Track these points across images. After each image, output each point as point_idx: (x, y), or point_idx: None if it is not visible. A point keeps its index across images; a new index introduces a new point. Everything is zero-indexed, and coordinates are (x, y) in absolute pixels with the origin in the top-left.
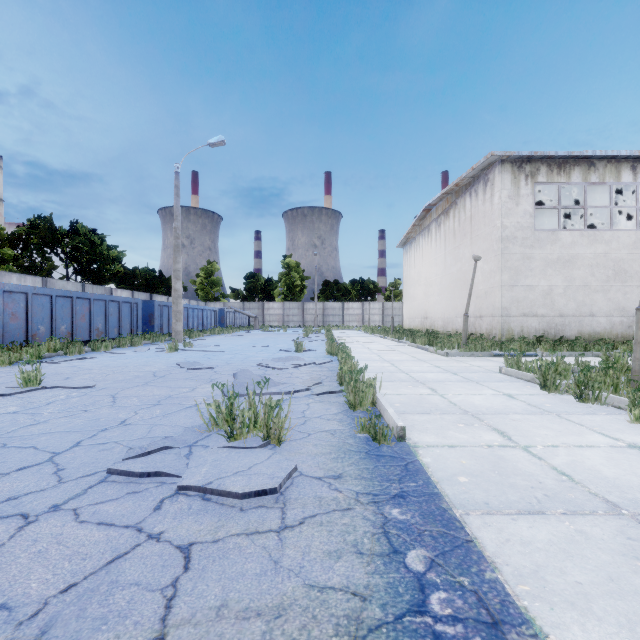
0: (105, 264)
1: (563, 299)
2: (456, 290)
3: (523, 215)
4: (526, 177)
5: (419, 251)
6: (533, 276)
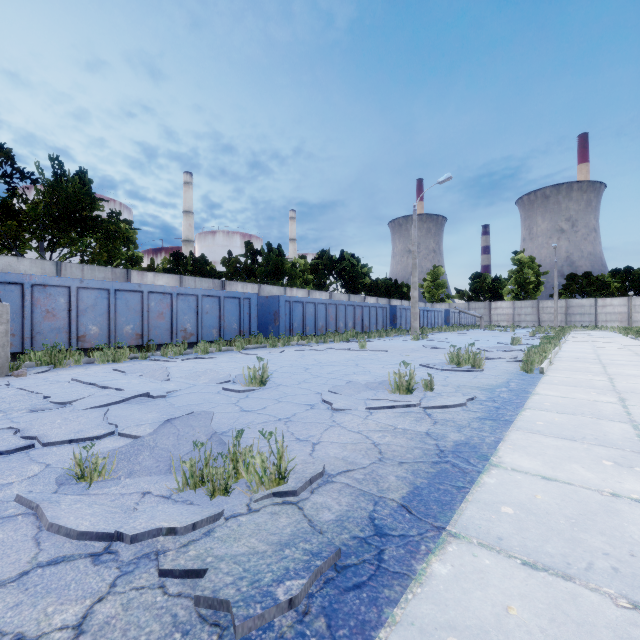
0: (359, 279)
1: None
2: None
3: None
4: None
5: None
6: None
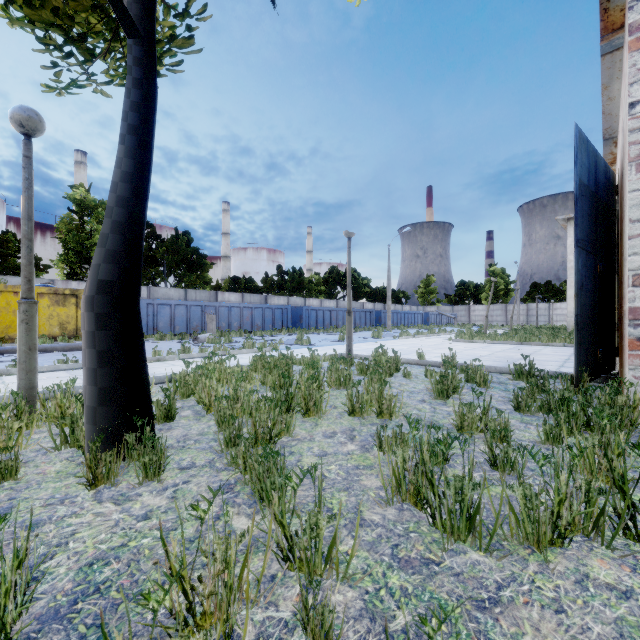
0: (360, 288)
1: None
2: None
3: None
4: None
5: None
6: None
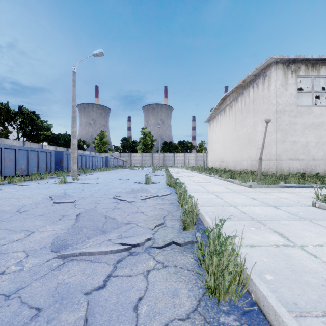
0: (40, 131)
1: (315, 149)
2: (243, 145)
3: (290, 96)
4: (292, 72)
5: (218, 123)
6: (296, 135)
